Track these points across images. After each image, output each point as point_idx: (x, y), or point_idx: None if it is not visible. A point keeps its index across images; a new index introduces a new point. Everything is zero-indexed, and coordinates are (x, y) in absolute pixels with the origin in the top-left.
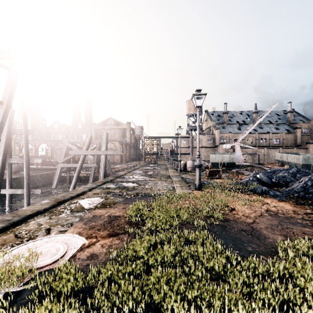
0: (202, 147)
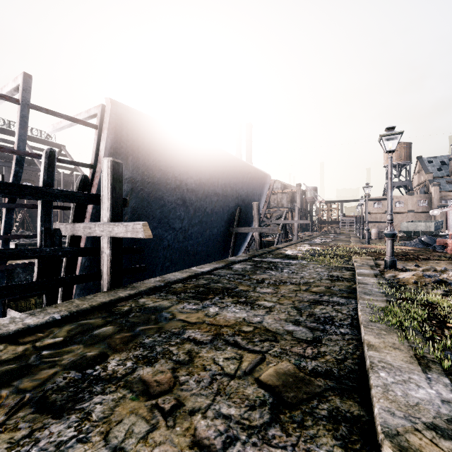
0: (408, 212)
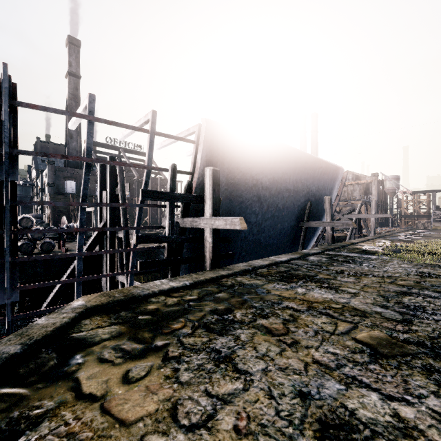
0: None
